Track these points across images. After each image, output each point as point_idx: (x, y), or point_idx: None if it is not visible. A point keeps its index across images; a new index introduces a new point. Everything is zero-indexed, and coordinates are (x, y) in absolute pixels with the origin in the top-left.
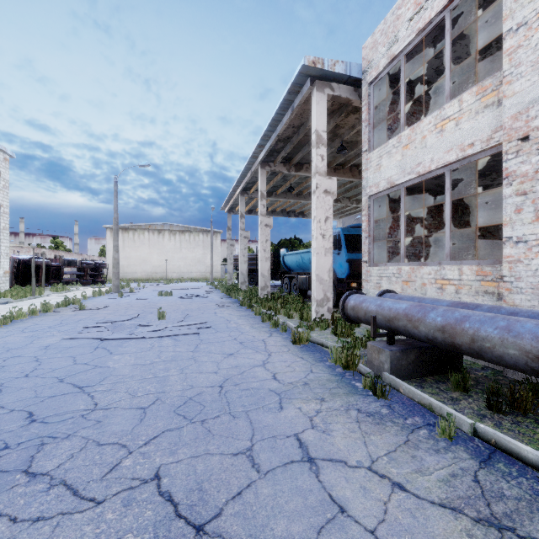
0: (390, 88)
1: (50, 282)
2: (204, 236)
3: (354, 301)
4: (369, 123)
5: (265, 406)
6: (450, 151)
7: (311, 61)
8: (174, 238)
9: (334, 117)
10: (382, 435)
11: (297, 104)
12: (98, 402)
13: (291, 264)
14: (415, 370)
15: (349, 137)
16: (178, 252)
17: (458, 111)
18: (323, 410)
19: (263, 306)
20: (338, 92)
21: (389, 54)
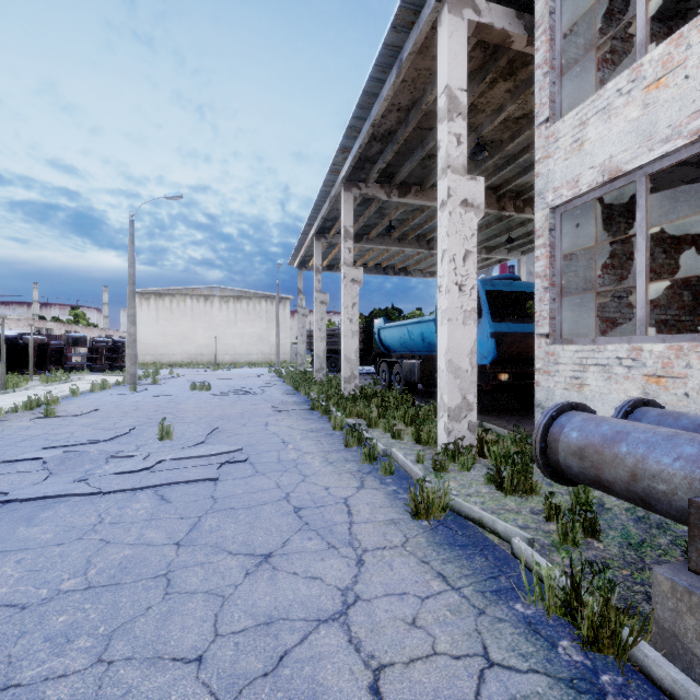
0: (590, 1)
1: (47, 368)
2: (267, 304)
3: (580, 434)
4: (552, 66)
5: None
6: None
7: None
8: (227, 307)
9: (471, 86)
10: None
11: (409, 49)
12: None
13: (392, 341)
14: None
15: (490, 132)
16: (231, 326)
17: None
18: None
19: (347, 414)
20: (487, 17)
21: None
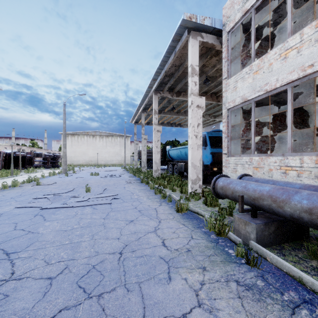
0: (241, 35)
1: (25, 167)
2: (120, 138)
3: (222, 183)
4: (227, 59)
5: (156, 276)
6: (292, 72)
7: (188, 17)
8: (102, 140)
9: (202, 59)
10: None
11: (178, 48)
12: (16, 270)
13: (174, 155)
14: (275, 238)
15: (211, 73)
16: (104, 148)
17: (299, 42)
18: (206, 282)
19: (155, 183)
20: (206, 39)
21: (243, 9)
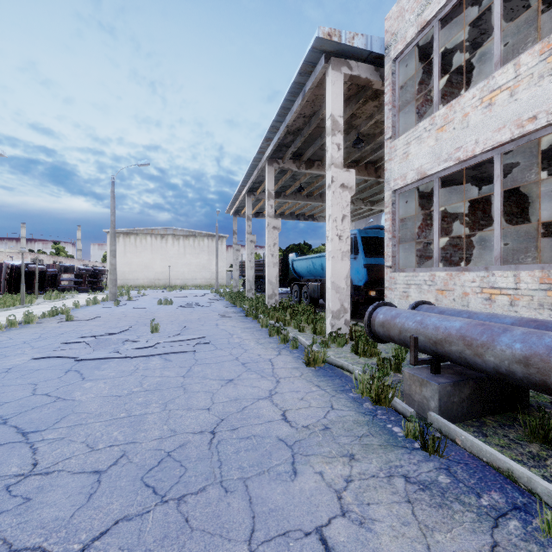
0: (417, 65)
1: (45, 289)
2: (209, 241)
3: (383, 316)
4: (393, 105)
5: (272, 469)
6: (501, 128)
7: (326, 33)
8: (178, 243)
9: (351, 104)
10: (453, 533)
11: (309, 86)
12: (40, 460)
13: (301, 270)
14: (470, 408)
15: (366, 129)
16: (181, 257)
17: (514, 78)
18: (355, 478)
19: (270, 317)
20: (356, 71)
21: (419, 21)
